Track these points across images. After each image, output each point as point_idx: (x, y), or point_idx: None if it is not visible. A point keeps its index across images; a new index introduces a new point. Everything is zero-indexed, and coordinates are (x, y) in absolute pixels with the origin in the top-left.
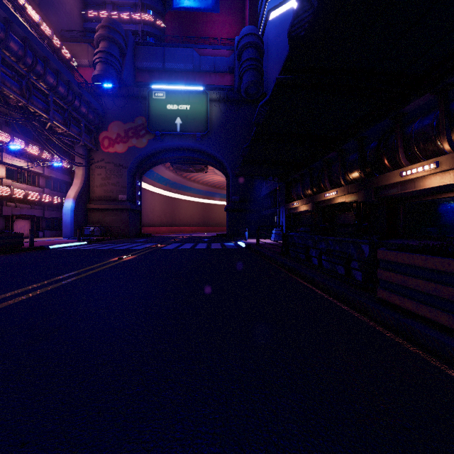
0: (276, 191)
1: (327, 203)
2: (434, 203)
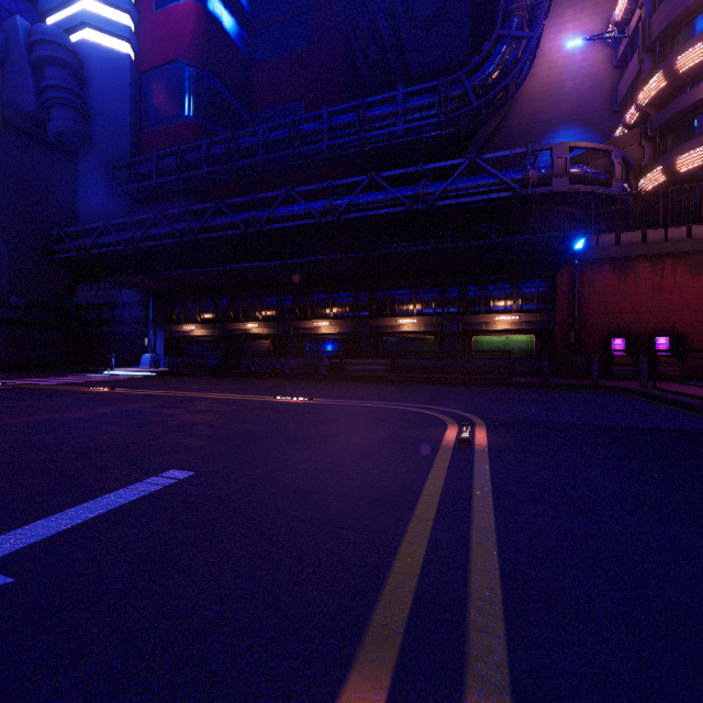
0: (131, 304)
1: (243, 332)
2: (322, 340)
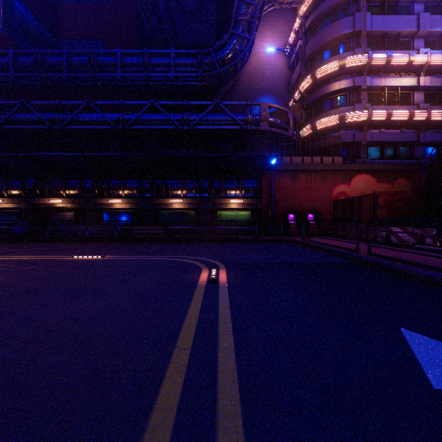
0: None
1: (49, 205)
2: (116, 213)
